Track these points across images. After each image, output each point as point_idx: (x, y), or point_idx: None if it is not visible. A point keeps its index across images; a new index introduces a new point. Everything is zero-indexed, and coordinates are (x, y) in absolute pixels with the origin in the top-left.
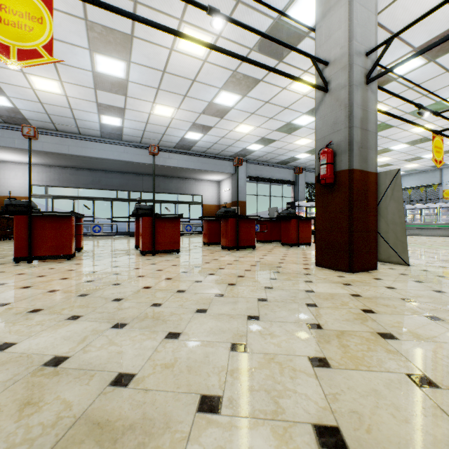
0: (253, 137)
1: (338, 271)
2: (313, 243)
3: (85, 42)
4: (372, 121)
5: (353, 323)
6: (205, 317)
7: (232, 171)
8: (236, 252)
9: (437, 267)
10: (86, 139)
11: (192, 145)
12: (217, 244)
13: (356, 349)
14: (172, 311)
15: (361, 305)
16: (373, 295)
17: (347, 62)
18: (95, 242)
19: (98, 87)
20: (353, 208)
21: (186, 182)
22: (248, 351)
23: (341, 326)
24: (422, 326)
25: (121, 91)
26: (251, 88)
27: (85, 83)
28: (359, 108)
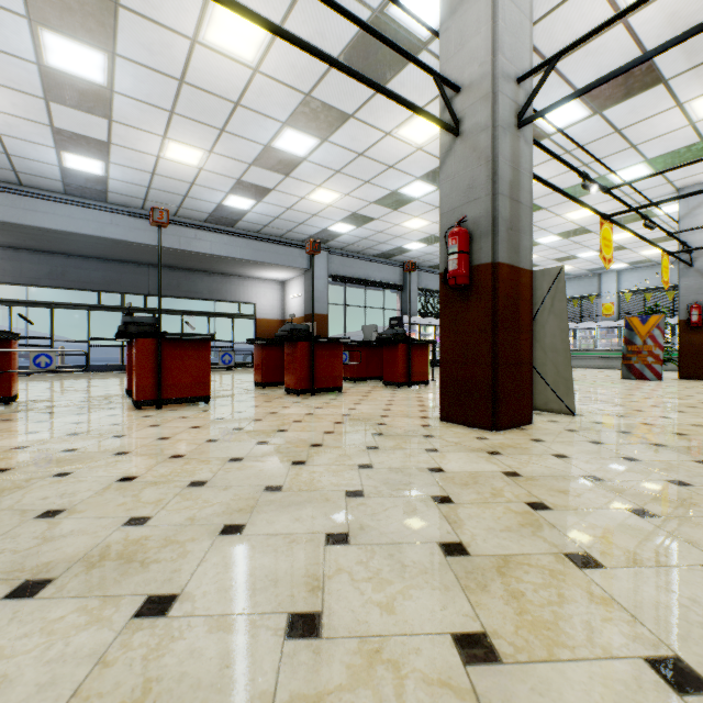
0: (339, 211)
1: (476, 429)
2: (432, 380)
3: (19, 2)
4: (525, 189)
5: (520, 536)
6: (238, 545)
7: (305, 265)
8: (311, 399)
9: (613, 417)
10: (34, 195)
11: (237, 219)
12: (279, 385)
13: (539, 602)
14: (168, 534)
15: (525, 494)
16: (538, 471)
17: (490, 88)
18: (51, 384)
19: (52, 96)
20: (500, 326)
21: (227, 280)
22: (324, 633)
23: (501, 545)
24: (632, 532)
25: (99, 109)
26: (335, 127)
27: (25, 85)
28: (508, 165)
